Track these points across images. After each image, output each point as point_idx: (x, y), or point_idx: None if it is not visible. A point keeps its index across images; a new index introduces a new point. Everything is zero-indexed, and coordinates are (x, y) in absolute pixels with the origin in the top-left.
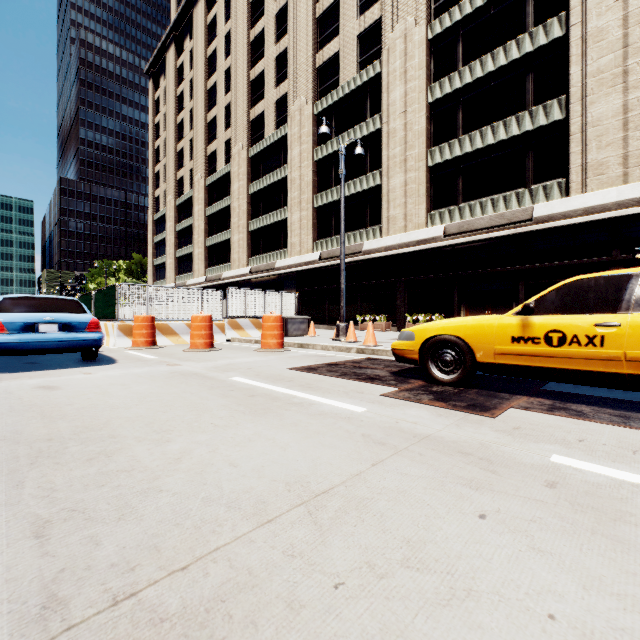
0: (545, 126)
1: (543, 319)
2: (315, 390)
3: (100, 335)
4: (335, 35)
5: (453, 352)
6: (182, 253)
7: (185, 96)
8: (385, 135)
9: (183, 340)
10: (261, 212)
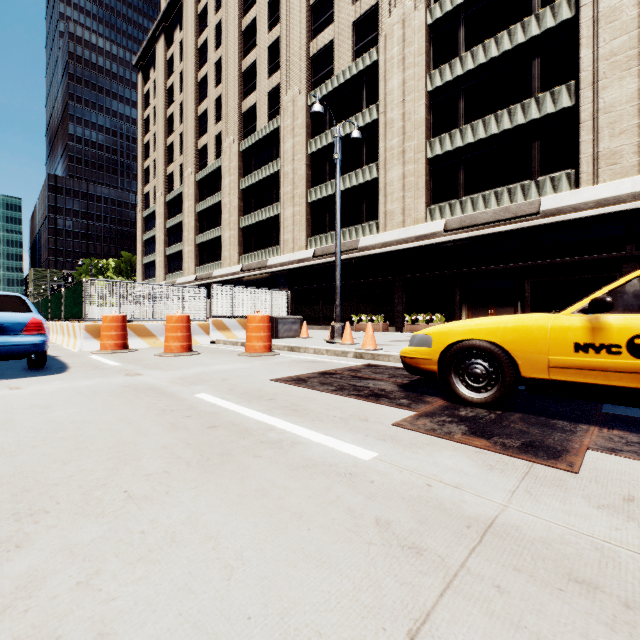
0: (553, 114)
1: (624, 319)
2: (302, 415)
3: (42, 339)
4: (330, 22)
5: (486, 363)
6: (172, 251)
7: (175, 89)
8: (382, 126)
9: (161, 342)
10: (253, 208)
